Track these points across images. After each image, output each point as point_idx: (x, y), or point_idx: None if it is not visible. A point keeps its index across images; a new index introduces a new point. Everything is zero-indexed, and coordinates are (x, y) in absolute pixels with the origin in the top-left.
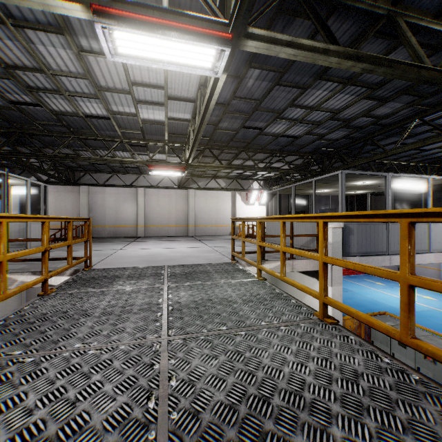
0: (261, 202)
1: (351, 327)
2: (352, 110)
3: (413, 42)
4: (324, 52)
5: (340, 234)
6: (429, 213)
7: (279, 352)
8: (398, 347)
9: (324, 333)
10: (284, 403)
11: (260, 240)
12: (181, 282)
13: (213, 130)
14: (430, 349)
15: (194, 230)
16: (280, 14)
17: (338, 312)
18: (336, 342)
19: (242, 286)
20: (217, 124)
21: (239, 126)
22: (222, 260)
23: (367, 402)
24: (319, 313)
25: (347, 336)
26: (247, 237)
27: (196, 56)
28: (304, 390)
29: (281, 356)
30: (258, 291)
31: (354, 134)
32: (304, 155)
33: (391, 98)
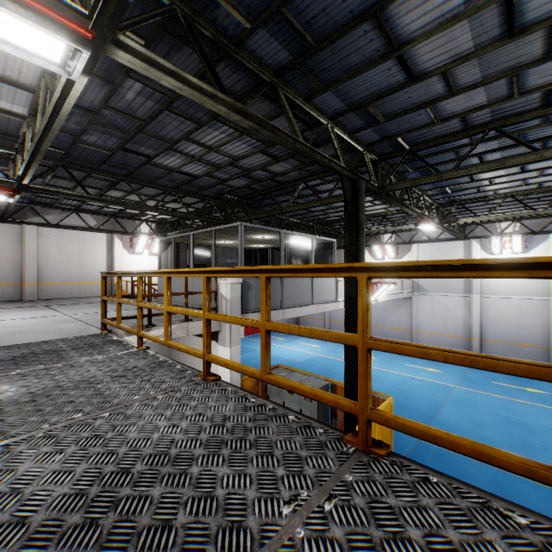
0: (153, 251)
1: (250, 387)
2: (251, 160)
3: (291, 115)
4: (213, 97)
5: (239, 290)
6: (277, 270)
7: (151, 422)
8: (288, 395)
9: (204, 391)
10: (147, 466)
11: (141, 300)
12: (4, 371)
13: (72, 141)
14: (278, 379)
15: (37, 290)
16: (166, 32)
17: (236, 373)
18: (214, 396)
19: (113, 361)
20: (79, 135)
21: (117, 147)
22: (87, 332)
23: (227, 437)
24: (203, 373)
25: (225, 389)
26: (127, 297)
27: (32, 39)
28: (171, 448)
29: (152, 424)
30: (136, 364)
31: (255, 185)
32: (205, 199)
33: (283, 158)
